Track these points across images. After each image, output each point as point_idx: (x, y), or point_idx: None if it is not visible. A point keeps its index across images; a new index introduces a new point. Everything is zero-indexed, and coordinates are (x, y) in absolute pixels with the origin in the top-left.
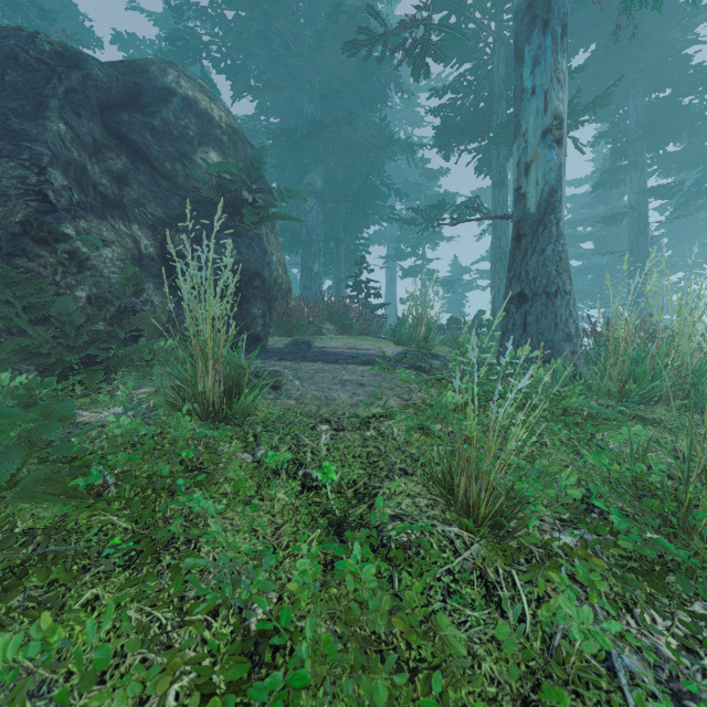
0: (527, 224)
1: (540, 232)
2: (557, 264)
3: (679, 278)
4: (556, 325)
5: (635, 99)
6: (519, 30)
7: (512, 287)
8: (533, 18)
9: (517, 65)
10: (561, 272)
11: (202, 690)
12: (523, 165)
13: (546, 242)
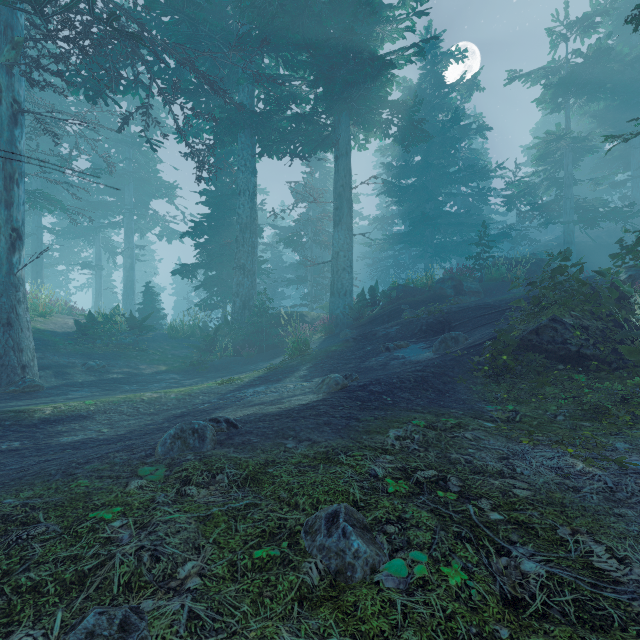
0: None
1: None
2: None
3: (64, 269)
4: None
5: (37, 177)
6: None
7: None
8: None
9: None
10: None
11: None
12: None
13: None
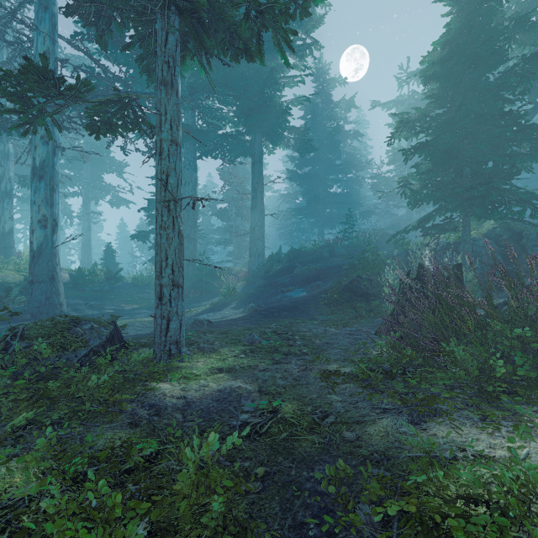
0: (6, 233)
1: (9, 236)
2: (13, 242)
3: (24, 228)
4: (12, 253)
5: None
6: (4, 195)
7: (2, 245)
8: (7, 195)
9: (3, 202)
10: (14, 244)
11: (18, 270)
12: (5, 222)
13: (11, 238)
